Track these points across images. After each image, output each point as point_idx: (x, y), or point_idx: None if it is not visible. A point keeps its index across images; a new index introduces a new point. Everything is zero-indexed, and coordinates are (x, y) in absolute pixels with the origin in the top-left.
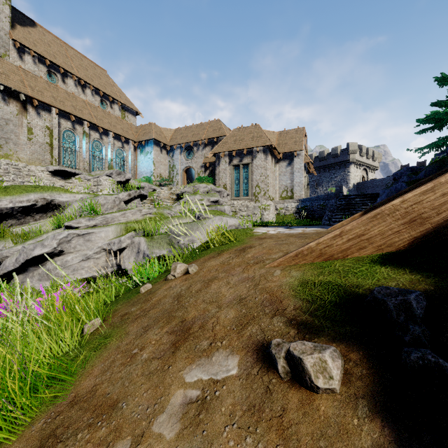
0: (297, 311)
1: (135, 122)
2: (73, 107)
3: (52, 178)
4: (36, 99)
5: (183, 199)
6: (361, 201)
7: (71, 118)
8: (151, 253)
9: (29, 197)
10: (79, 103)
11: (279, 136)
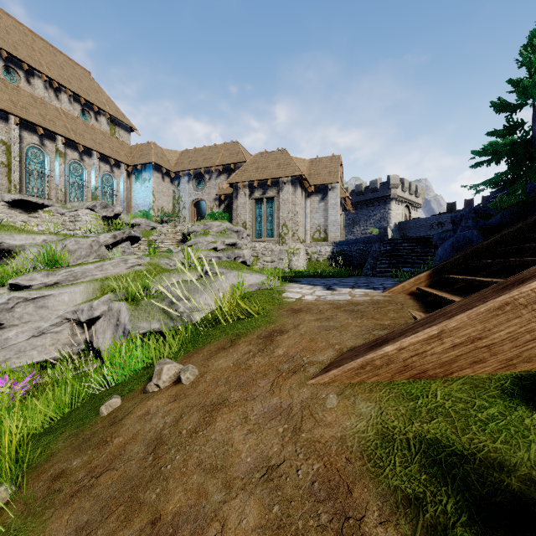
0: (390, 532)
1: (129, 140)
2: (42, 116)
3: (9, 210)
4: None
5: (190, 240)
6: (410, 247)
7: (38, 131)
8: (135, 327)
9: None
10: (50, 111)
11: (310, 165)
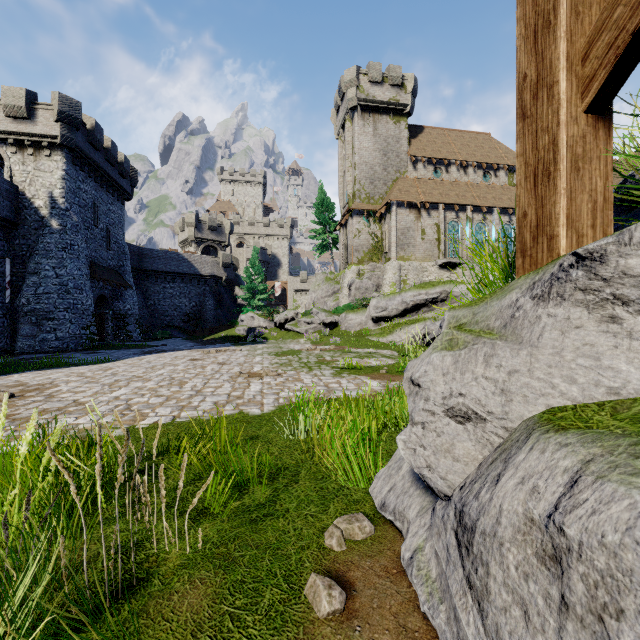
0: None
1: None
2: (457, 196)
3: (439, 271)
4: (427, 203)
5: None
6: None
7: (455, 208)
8: None
9: (435, 290)
10: (461, 188)
11: None
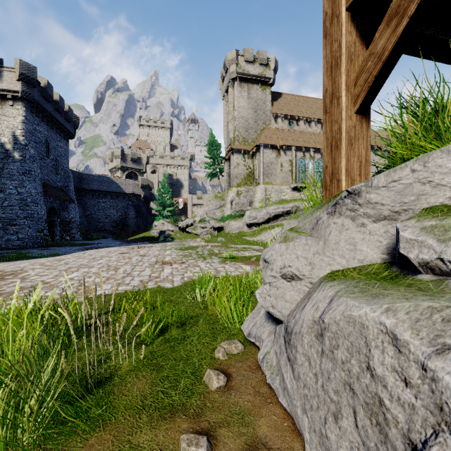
0: None
1: None
2: (304, 141)
3: (292, 192)
4: (284, 145)
5: None
6: None
7: (302, 150)
8: None
9: (289, 205)
10: (307, 136)
11: None
